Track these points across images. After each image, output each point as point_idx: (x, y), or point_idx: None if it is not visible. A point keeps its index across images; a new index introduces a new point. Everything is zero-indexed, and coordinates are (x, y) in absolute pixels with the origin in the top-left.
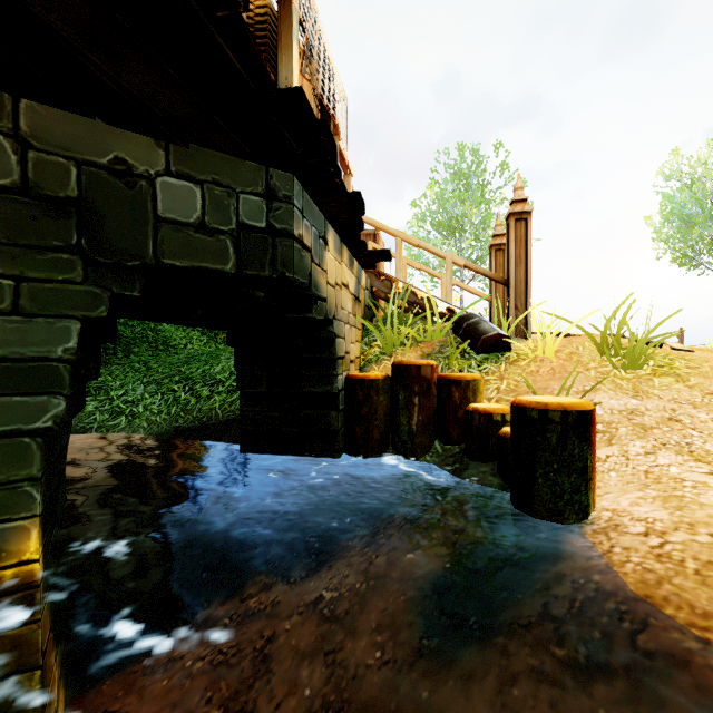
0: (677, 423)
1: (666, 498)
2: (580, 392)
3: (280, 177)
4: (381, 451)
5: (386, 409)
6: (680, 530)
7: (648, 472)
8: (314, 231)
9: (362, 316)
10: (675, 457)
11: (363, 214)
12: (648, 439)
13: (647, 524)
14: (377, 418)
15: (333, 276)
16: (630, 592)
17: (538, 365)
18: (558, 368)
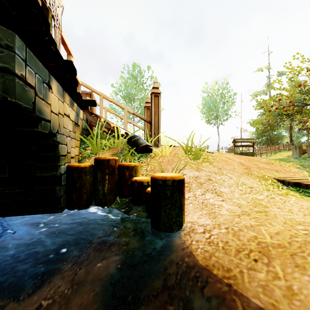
0: (211, 181)
1: (210, 213)
2: (179, 170)
3: (2, 30)
4: (88, 205)
5: (91, 182)
6: (215, 228)
7: (203, 202)
8: (38, 77)
9: (80, 134)
10: (211, 195)
11: (75, 75)
12: (202, 188)
13: (204, 227)
14: (85, 188)
15: (57, 108)
16: (200, 265)
17: (163, 159)
18: (170, 159)
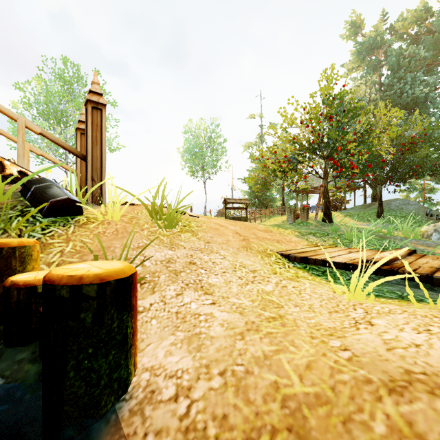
0: (194, 265)
1: (190, 339)
2: (136, 248)
3: None
4: None
5: None
6: (201, 379)
7: (179, 313)
8: None
9: None
10: (194, 294)
11: None
12: (179, 282)
13: (177, 380)
14: None
15: None
16: None
17: (105, 227)
18: (121, 229)
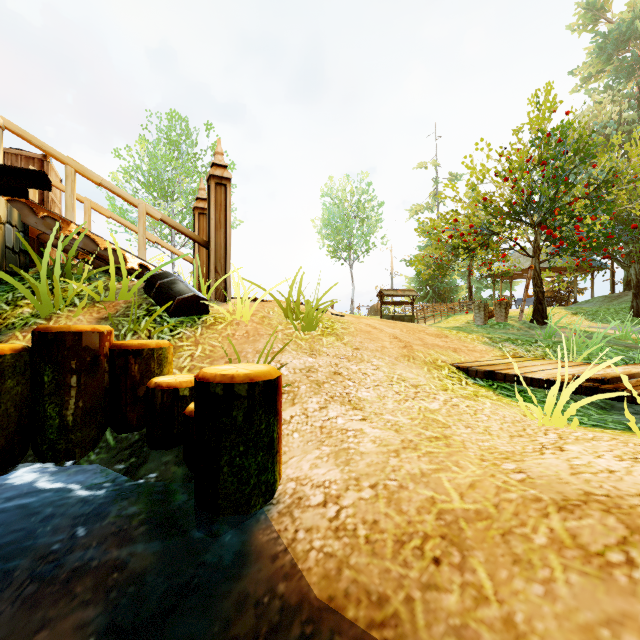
0: (340, 376)
1: (338, 453)
2: (270, 354)
3: None
4: (9, 464)
5: (20, 398)
6: (350, 489)
7: (323, 427)
8: None
9: None
10: (341, 408)
11: None
12: (322, 394)
13: (325, 489)
14: None
15: None
16: (314, 600)
17: (235, 329)
18: (252, 331)
